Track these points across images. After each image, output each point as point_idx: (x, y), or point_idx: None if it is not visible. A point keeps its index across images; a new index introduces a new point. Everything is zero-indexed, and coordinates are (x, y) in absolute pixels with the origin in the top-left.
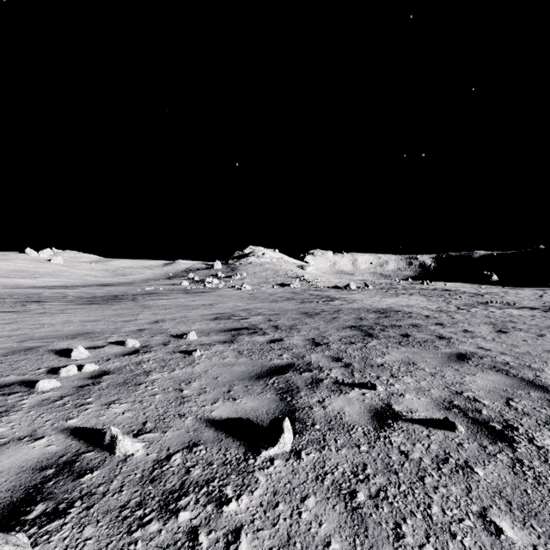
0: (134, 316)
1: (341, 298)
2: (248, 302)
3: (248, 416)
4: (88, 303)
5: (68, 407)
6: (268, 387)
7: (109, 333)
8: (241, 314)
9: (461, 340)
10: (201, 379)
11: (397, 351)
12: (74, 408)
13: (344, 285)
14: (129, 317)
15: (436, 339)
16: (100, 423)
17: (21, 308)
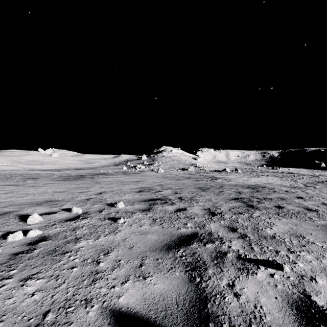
0: (87, 189)
1: (221, 178)
2: (162, 180)
3: (157, 307)
4: (63, 180)
5: None
6: (177, 261)
7: (65, 201)
8: (157, 188)
9: None
10: (118, 248)
11: (280, 222)
12: None
13: (222, 169)
14: (84, 189)
15: (306, 210)
16: (1, 310)
17: (22, 182)
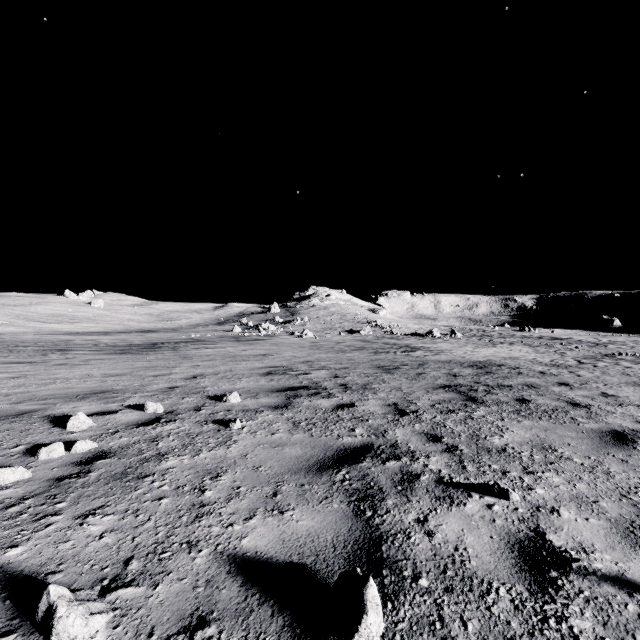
0: (169, 369)
1: (424, 348)
2: (310, 353)
3: (302, 550)
4: (120, 353)
5: (21, 521)
6: (335, 487)
7: (130, 392)
8: (301, 368)
9: (605, 409)
10: (235, 469)
11: (519, 426)
12: (29, 523)
13: (425, 332)
14: (162, 370)
15: (569, 406)
16: (56, 557)
17: (40, 357)
